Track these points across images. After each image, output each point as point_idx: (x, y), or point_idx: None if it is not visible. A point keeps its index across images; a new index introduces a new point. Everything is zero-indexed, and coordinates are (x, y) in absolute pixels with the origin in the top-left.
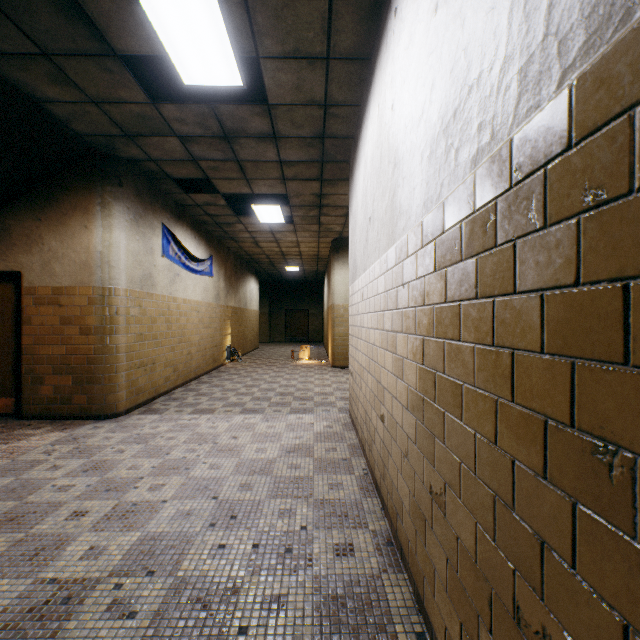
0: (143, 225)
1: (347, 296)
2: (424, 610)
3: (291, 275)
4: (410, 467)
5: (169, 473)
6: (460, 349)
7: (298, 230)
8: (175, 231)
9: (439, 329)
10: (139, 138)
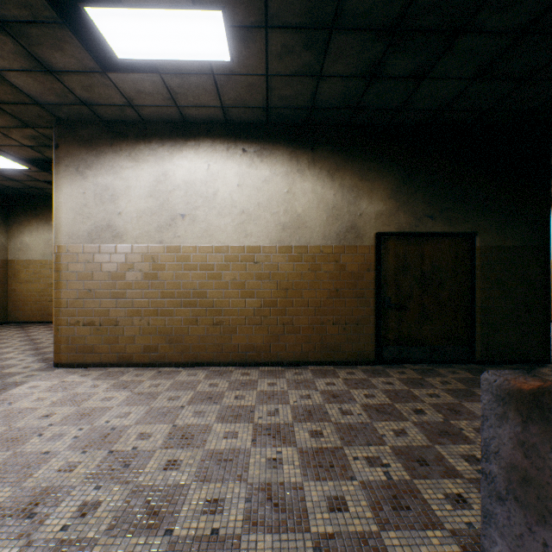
0: None
1: None
2: (279, 362)
3: None
4: (265, 326)
5: (116, 436)
6: (302, 282)
7: None
8: None
9: (290, 278)
10: None
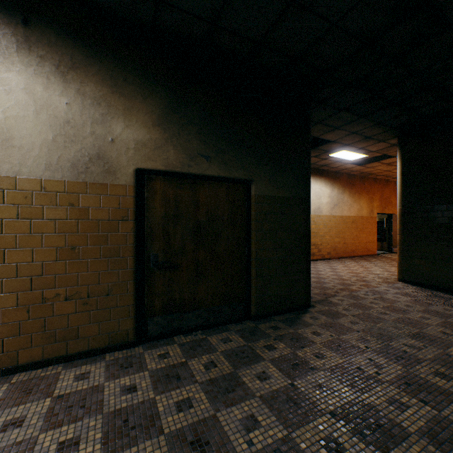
0: None
1: None
2: None
3: None
4: None
5: None
6: (4, 237)
7: None
8: None
9: None
10: None
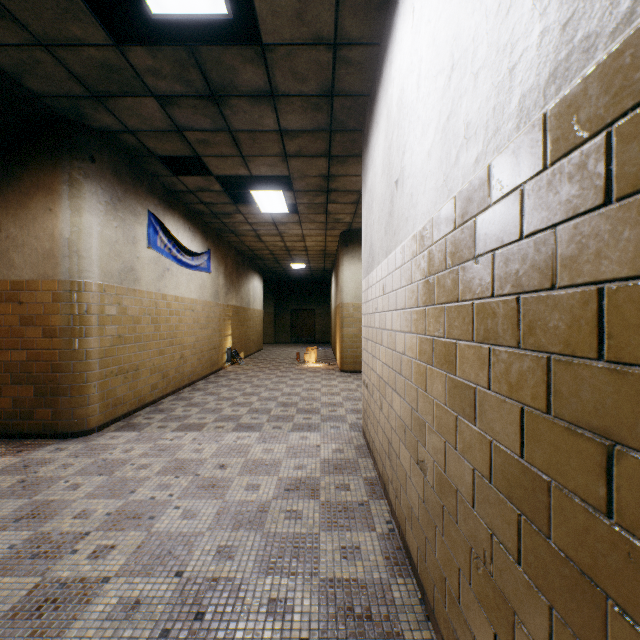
0: (123, 210)
1: (357, 294)
2: None
3: (297, 273)
4: (498, 593)
5: (126, 525)
6: None
7: (303, 221)
8: (164, 220)
9: (633, 342)
10: (109, 100)
